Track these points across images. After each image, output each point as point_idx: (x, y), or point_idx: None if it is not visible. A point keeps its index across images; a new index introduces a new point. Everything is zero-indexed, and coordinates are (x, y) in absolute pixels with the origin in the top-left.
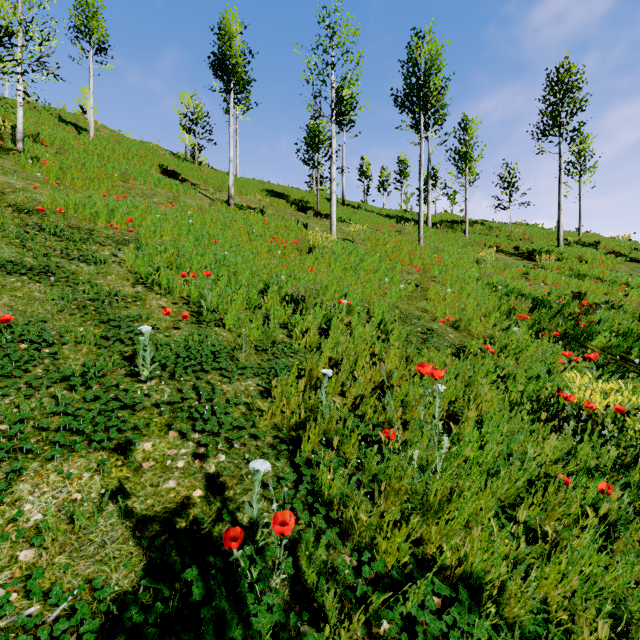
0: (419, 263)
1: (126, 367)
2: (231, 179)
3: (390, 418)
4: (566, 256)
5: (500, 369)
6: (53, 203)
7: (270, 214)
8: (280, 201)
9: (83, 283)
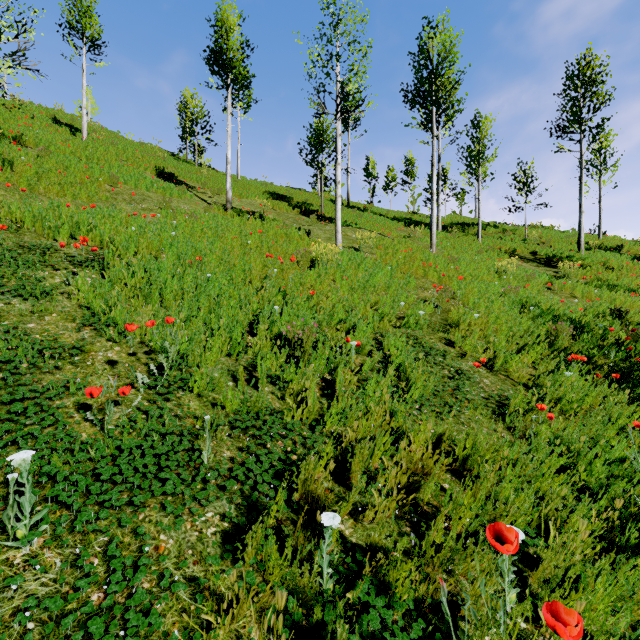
0: (435, 276)
1: (4, 505)
2: (228, 182)
3: (434, 591)
4: (589, 262)
5: (564, 443)
6: (7, 215)
7: (270, 220)
8: (282, 204)
9: (4, 331)
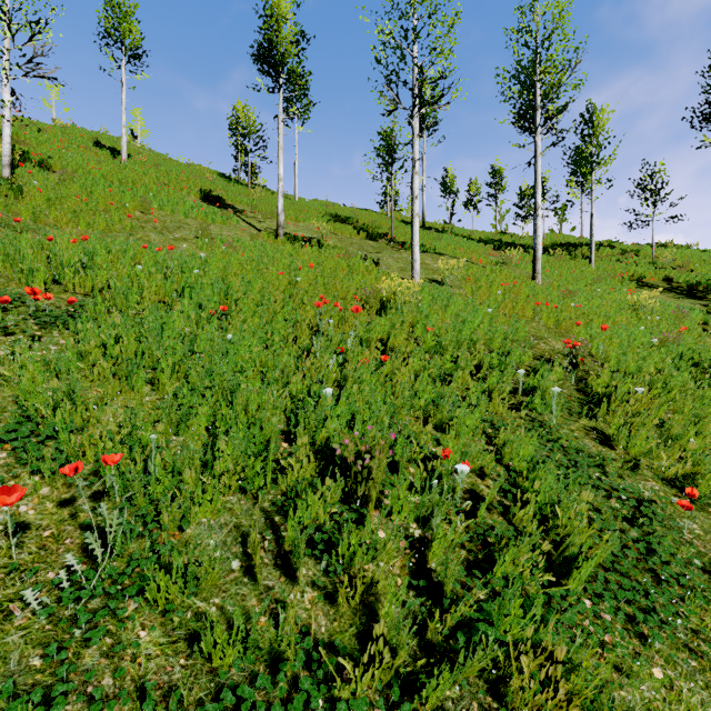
0: (550, 319)
1: None
2: (280, 203)
3: None
4: None
5: None
6: None
7: (329, 247)
8: (345, 227)
9: None
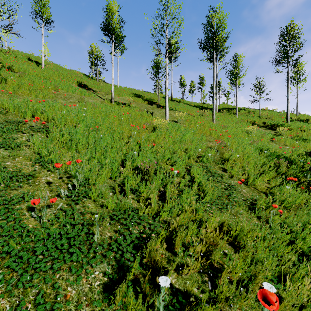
0: (215, 135)
1: None
2: (113, 88)
3: None
4: (292, 127)
5: (288, 226)
6: (1, 106)
7: (133, 107)
8: (139, 99)
9: None
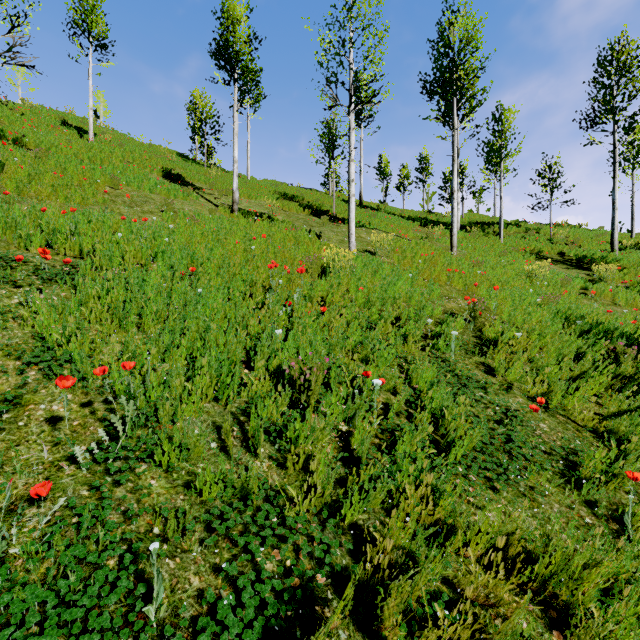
0: (460, 283)
1: None
2: (235, 182)
3: None
4: (625, 264)
5: None
6: None
7: (278, 222)
8: (292, 205)
9: None
